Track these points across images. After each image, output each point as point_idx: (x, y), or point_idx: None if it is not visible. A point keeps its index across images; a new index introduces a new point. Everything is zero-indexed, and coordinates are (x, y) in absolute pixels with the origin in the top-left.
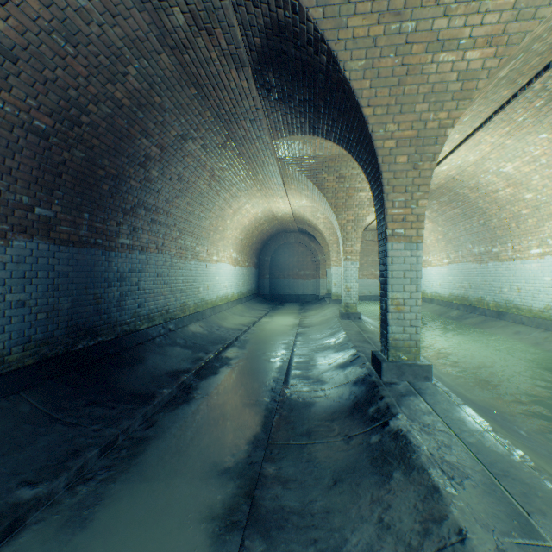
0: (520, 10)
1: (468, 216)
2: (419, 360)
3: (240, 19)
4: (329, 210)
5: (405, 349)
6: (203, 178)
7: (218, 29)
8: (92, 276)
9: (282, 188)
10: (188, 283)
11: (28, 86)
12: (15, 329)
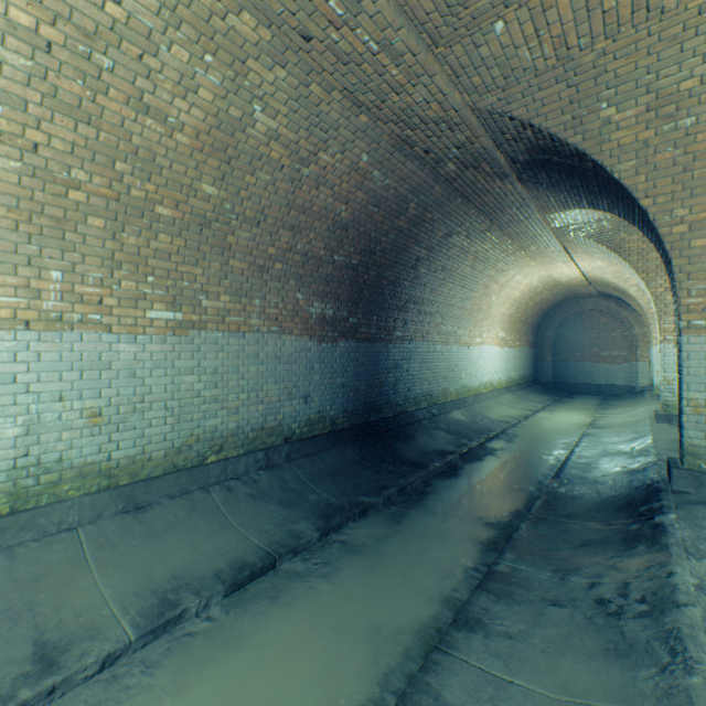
0: None
1: None
2: None
3: (502, 150)
4: (635, 275)
5: None
6: (465, 262)
7: (483, 164)
8: (378, 365)
9: (563, 254)
10: (449, 368)
11: (351, 241)
12: (339, 402)
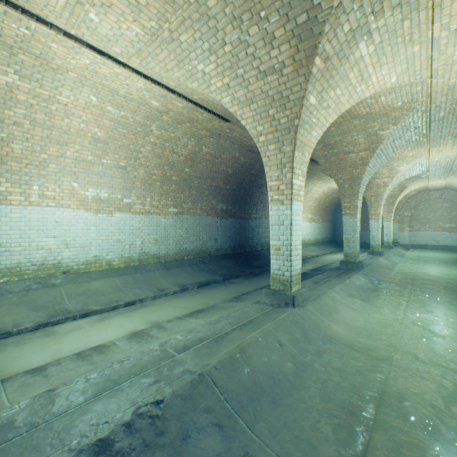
0: (371, 142)
1: None
2: (356, 261)
3: None
4: None
5: (350, 257)
6: None
7: None
8: (244, 229)
9: (331, 179)
10: None
11: (233, 180)
12: (228, 243)
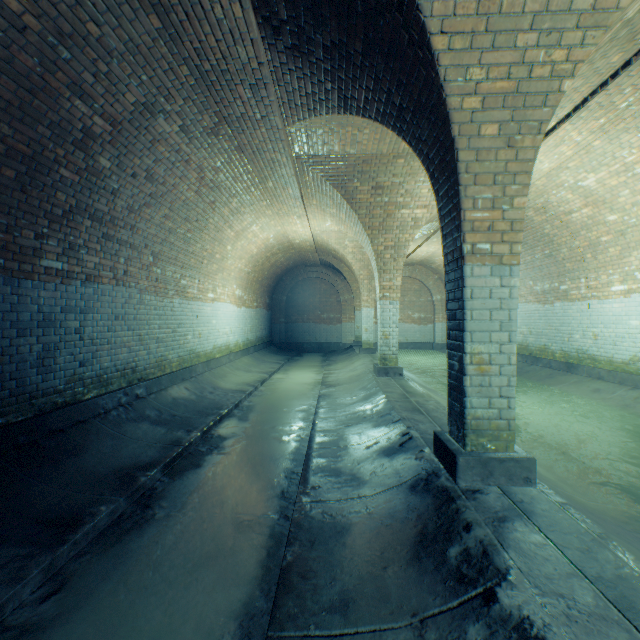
0: None
1: (530, 245)
2: (513, 451)
3: None
4: (362, 232)
5: (492, 434)
6: (187, 180)
7: None
8: None
9: (300, 203)
10: (169, 329)
11: None
12: None
